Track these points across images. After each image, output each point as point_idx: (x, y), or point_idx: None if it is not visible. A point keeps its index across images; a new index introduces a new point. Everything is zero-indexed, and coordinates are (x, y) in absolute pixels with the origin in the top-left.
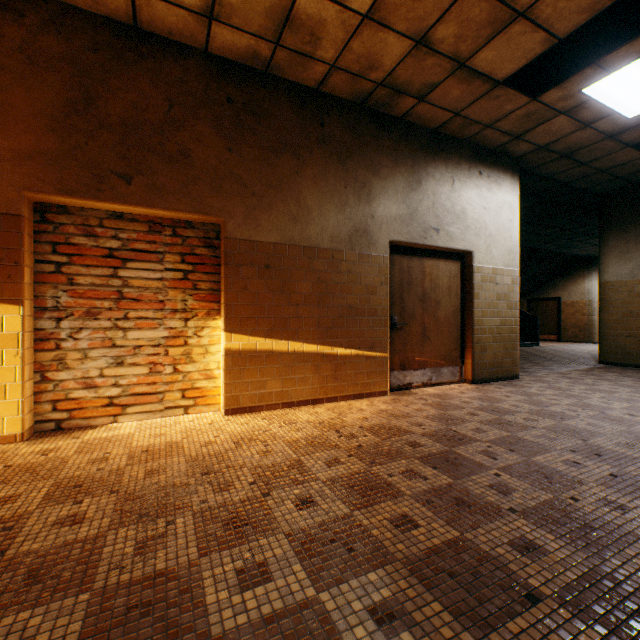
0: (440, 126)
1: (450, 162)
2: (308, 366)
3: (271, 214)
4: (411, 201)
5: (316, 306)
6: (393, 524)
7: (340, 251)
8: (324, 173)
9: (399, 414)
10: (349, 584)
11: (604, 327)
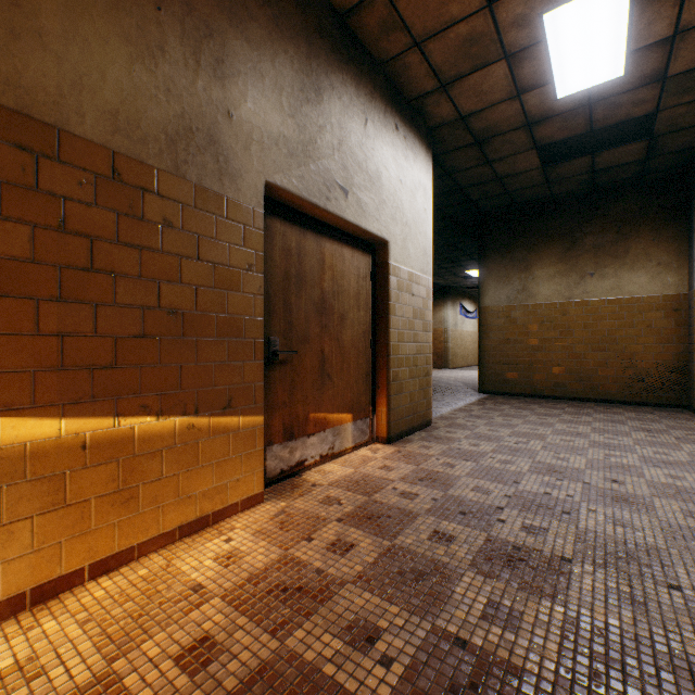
0: (352, 9)
1: (363, 87)
2: (18, 489)
3: None
4: (306, 121)
5: (54, 302)
6: None
7: (142, 164)
8: None
9: (301, 585)
10: None
11: (485, 354)
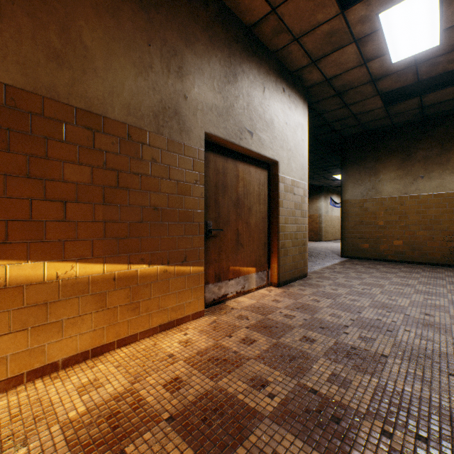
0: (255, 24)
1: (262, 68)
2: (86, 298)
3: (1, 29)
4: (228, 94)
5: (101, 205)
6: None
7: (141, 130)
8: (115, 8)
9: (226, 358)
10: None
11: (345, 232)
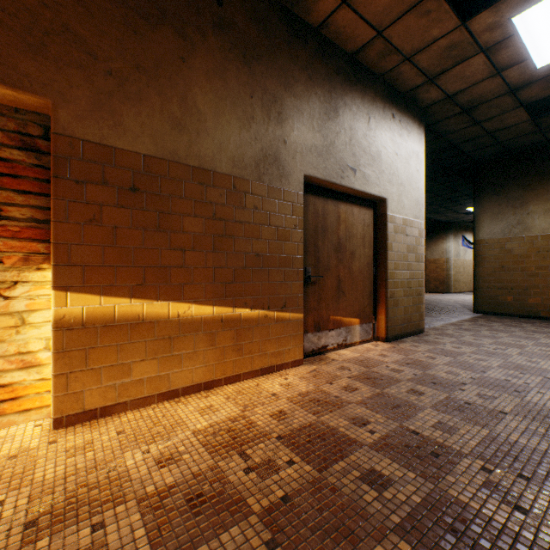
0: (358, 50)
1: (366, 96)
2: (199, 336)
3: (140, 110)
4: (328, 132)
5: (211, 252)
6: None
7: (244, 180)
8: (222, 70)
9: (327, 400)
10: None
11: (479, 280)
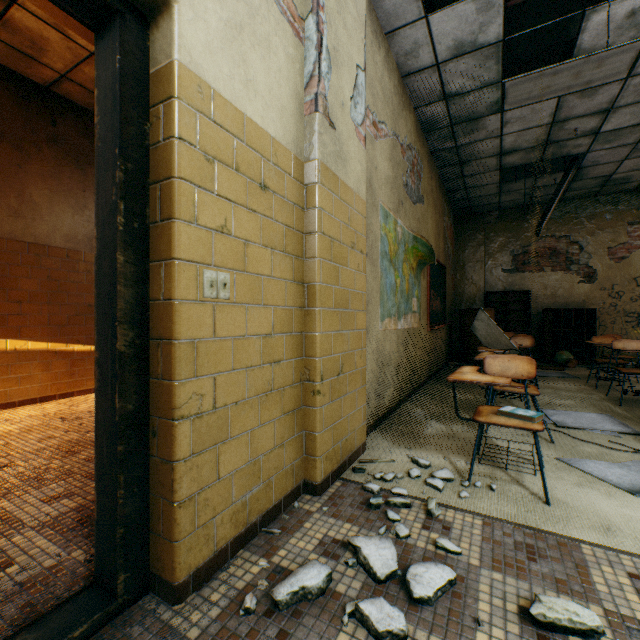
0: None
1: None
2: (36, 364)
3: None
4: None
5: (47, 304)
6: (86, 460)
7: (78, 251)
8: (57, 173)
9: None
10: (31, 494)
11: None
